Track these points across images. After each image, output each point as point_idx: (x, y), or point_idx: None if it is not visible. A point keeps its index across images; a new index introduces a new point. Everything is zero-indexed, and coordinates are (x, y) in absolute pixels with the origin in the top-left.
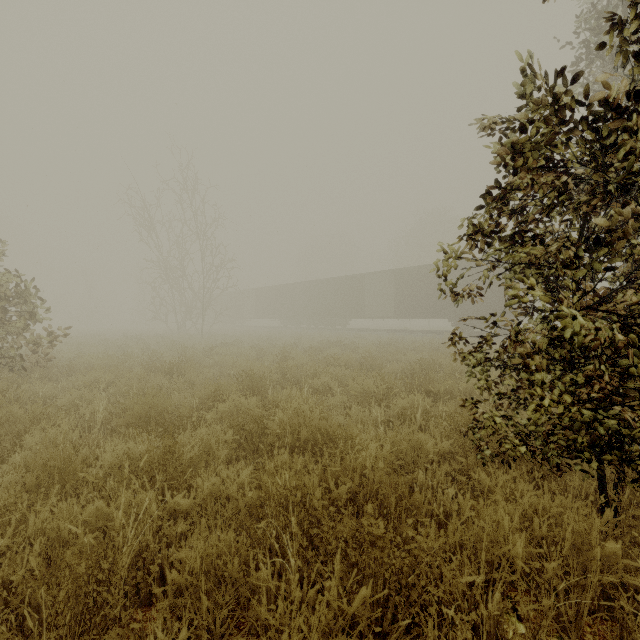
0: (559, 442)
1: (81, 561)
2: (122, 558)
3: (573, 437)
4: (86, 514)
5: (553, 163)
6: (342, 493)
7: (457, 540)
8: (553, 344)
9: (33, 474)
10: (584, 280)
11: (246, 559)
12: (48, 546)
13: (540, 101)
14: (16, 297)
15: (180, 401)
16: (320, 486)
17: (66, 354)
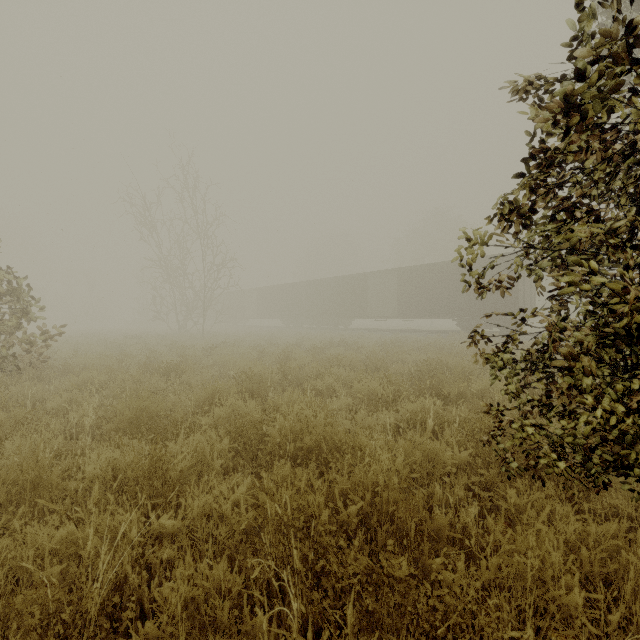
0: (603, 456)
1: (34, 610)
2: (87, 603)
3: (623, 452)
4: (55, 540)
5: (601, 130)
6: (352, 514)
7: (492, 577)
8: (603, 343)
9: (2, 489)
10: (638, 267)
11: (239, 600)
12: (10, 578)
13: (608, 35)
14: (8, 295)
15: (176, 404)
16: (326, 504)
17: (63, 354)
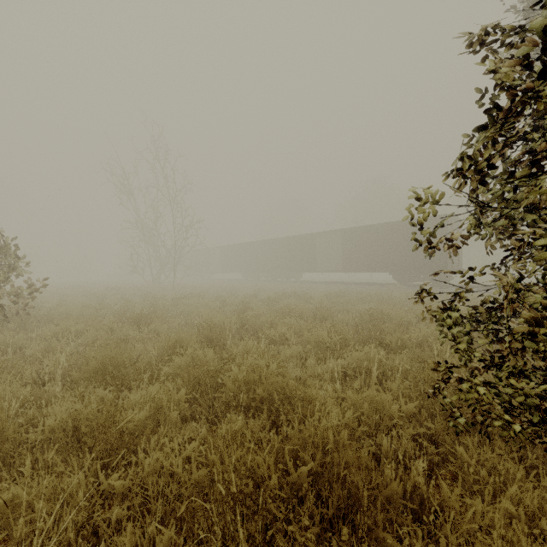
0: None
1: None
2: None
3: None
4: None
5: None
6: (302, 476)
7: None
8: None
9: None
10: None
11: None
12: None
13: None
14: None
15: (142, 351)
16: (276, 460)
17: (49, 304)
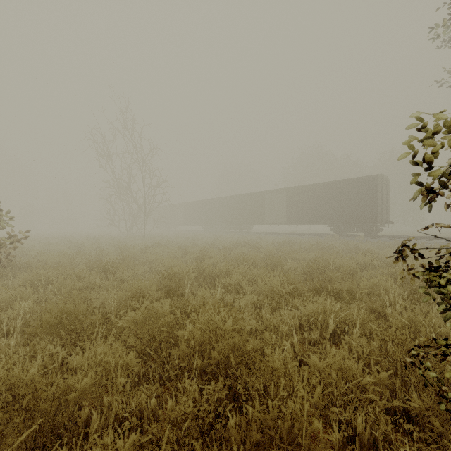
0: None
1: None
2: None
3: None
4: None
5: None
6: None
7: None
8: None
9: None
10: None
11: None
12: None
13: None
14: None
15: (105, 300)
16: None
17: (34, 252)
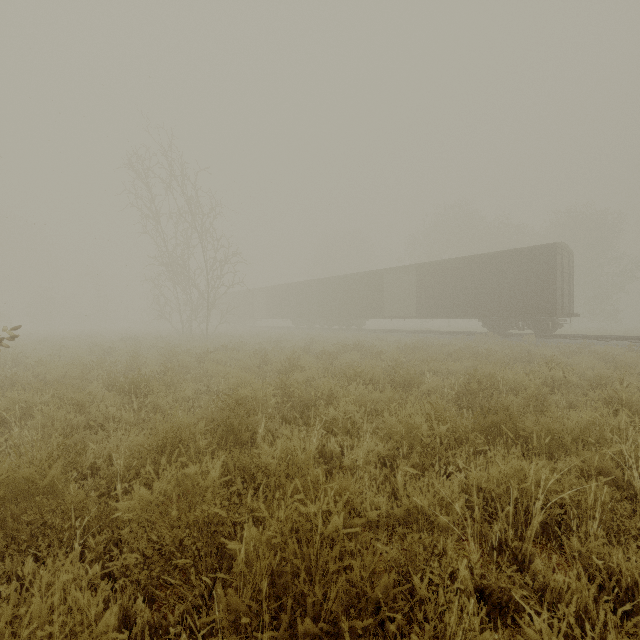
0: None
1: None
2: None
3: None
4: None
5: None
6: None
7: None
8: None
9: None
10: None
11: None
12: None
13: None
14: None
15: (114, 449)
16: None
17: (35, 360)
